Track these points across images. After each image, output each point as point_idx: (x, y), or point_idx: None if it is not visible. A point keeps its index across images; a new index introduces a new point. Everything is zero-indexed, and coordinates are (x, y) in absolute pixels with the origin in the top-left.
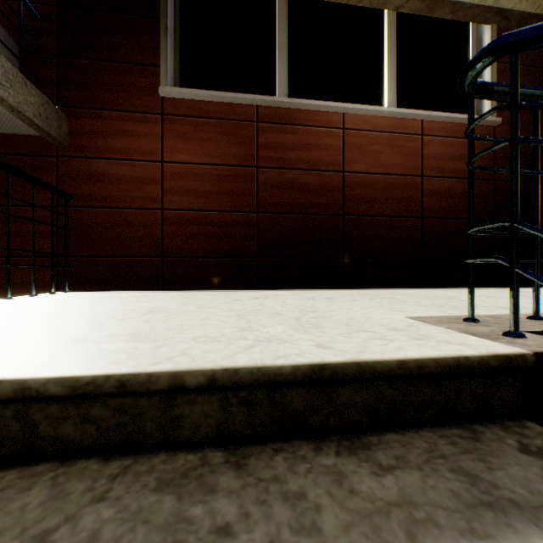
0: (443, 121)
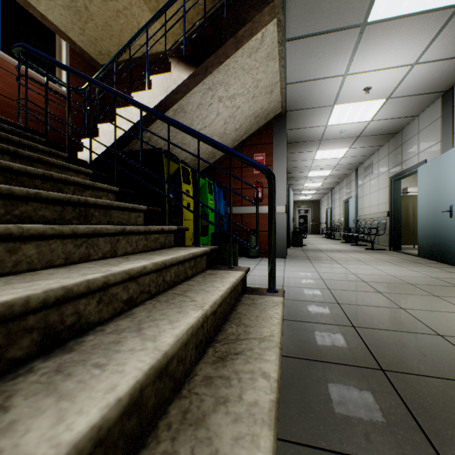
0: (36, 78)
